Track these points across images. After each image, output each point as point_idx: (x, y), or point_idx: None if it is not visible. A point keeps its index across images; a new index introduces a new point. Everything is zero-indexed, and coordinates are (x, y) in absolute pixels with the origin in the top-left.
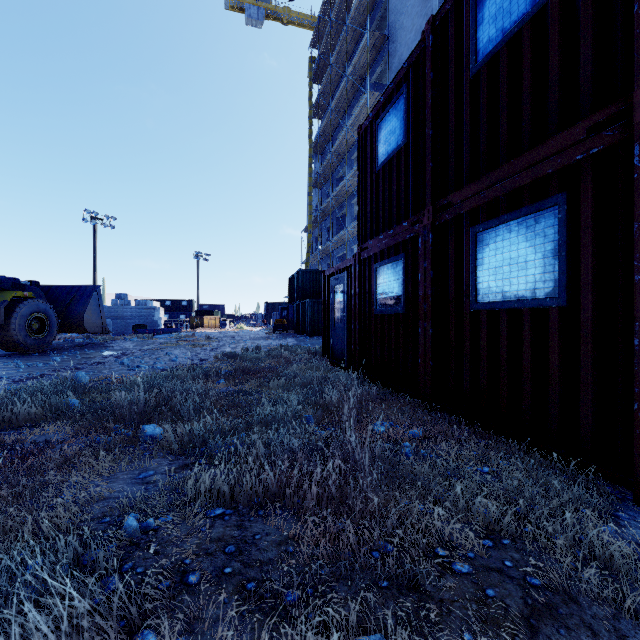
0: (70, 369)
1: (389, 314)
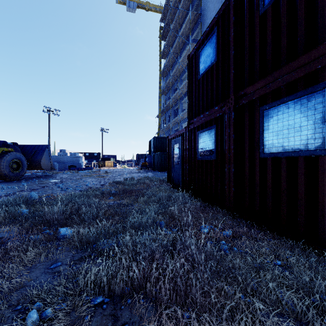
0: (30, 190)
1: (206, 160)
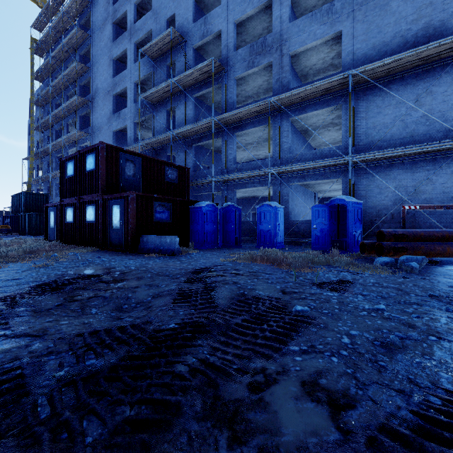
0: None
1: (70, 223)
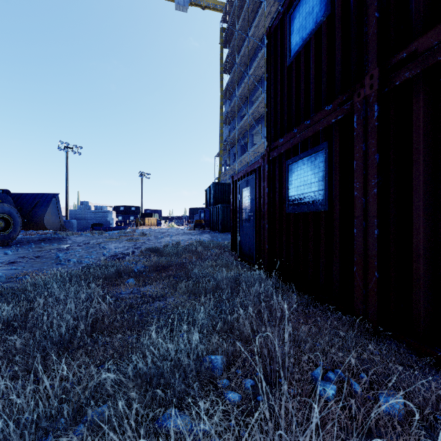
0: (7, 263)
1: (305, 212)
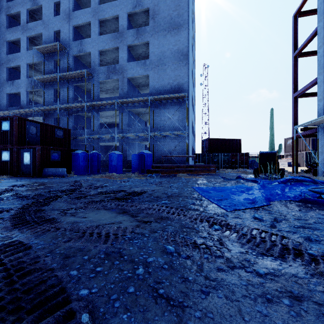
0: None
1: None
